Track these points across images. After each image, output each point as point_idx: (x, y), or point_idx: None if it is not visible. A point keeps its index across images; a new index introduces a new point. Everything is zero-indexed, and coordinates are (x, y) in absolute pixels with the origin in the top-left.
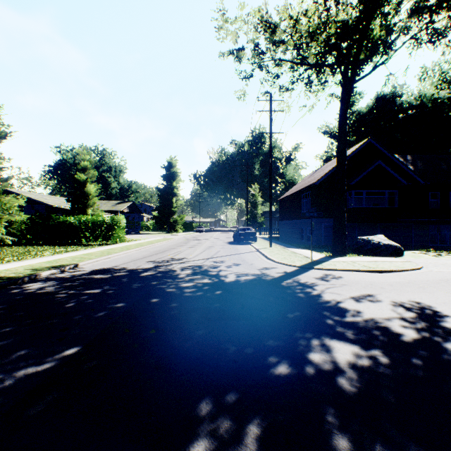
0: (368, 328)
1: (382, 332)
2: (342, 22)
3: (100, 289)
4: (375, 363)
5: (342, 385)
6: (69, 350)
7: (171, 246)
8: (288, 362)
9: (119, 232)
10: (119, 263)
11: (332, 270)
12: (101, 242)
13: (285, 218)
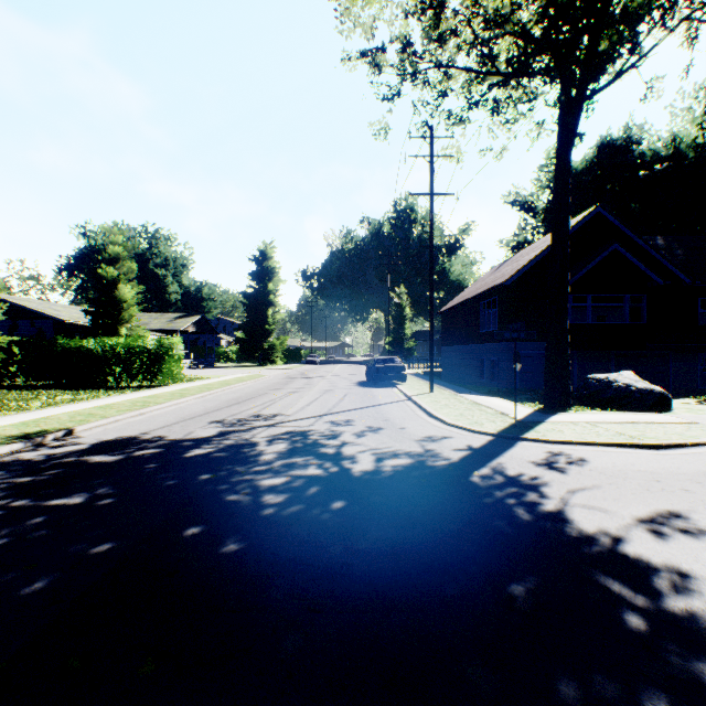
0: None
1: None
2: None
3: (83, 496)
4: None
5: None
6: None
7: (260, 389)
8: None
9: (172, 366)
10: (155, 425)
11: (561, 443)
12: (142, 382)
13: (452, 342)
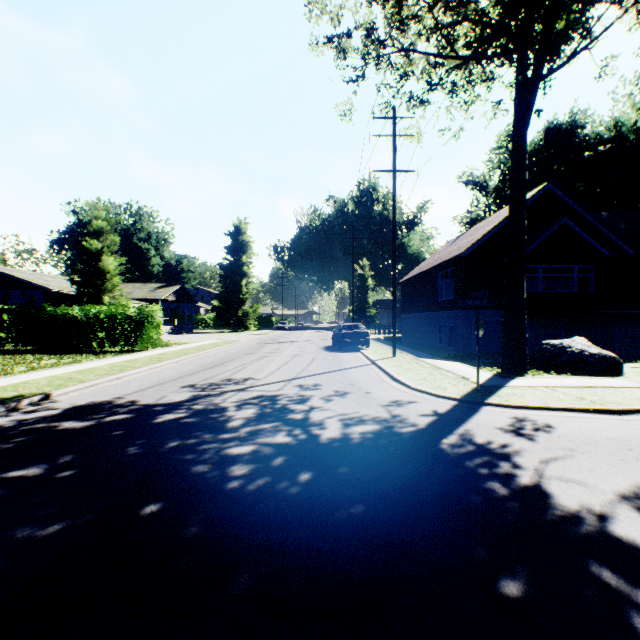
0: None
1: None
2: None
3: (44, 467)
4: None
5: None
6: None
7: (233, 354)
8: None
9: (151, 332)
10: (130, 389)
11: (525, 408)
12: (123, 347)
13: (411, 310)
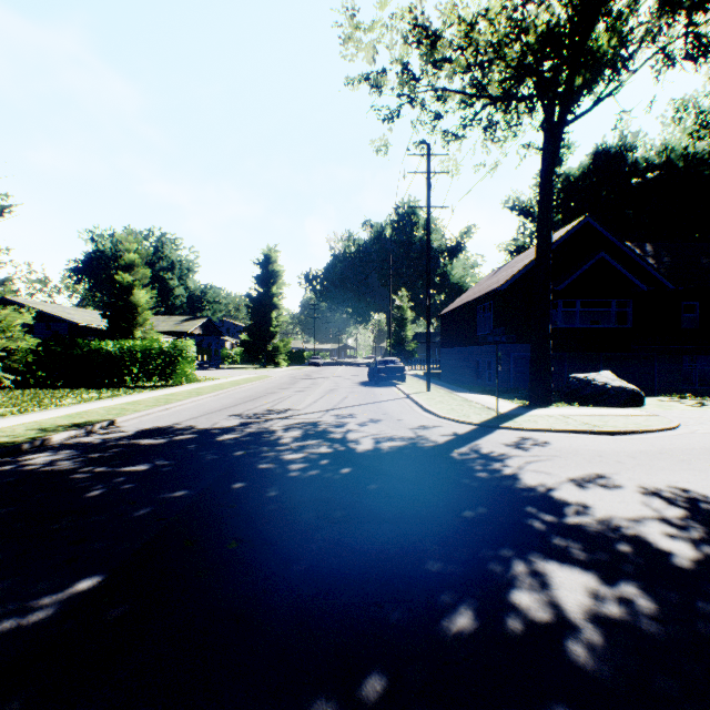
0: (608, 538)
1: (634, 547)
2: (547, 25)
3: (148, 465)
4: (632, 610)
5: (578, 659)
6: (82, 583)
7: (269, 389)
8: (474, 608)
9: (185, 367)
10: (183, 418)
11: (533, 430)
12: (157, 382)
13: (451, 344)
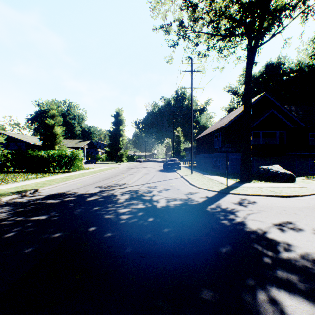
0: (311, 269)
1: None
2: None
3: (46, 216)
4: None
5: None
6: None
7: (117, 173)
8: None
9: (78, 163)
10: (72, 188)
11: (246, 195)
12: (65, 170)
13: (201, 152)
